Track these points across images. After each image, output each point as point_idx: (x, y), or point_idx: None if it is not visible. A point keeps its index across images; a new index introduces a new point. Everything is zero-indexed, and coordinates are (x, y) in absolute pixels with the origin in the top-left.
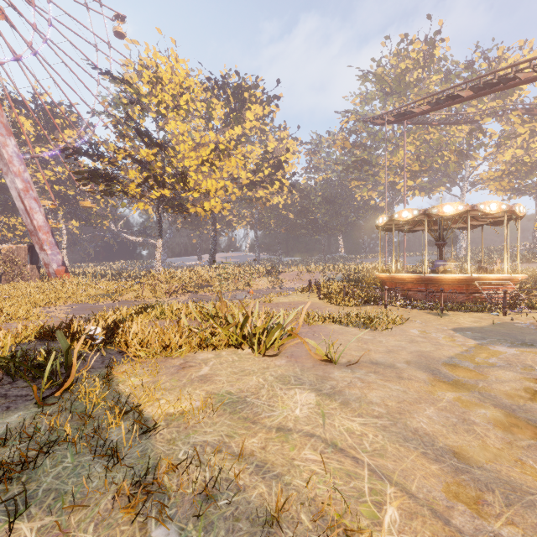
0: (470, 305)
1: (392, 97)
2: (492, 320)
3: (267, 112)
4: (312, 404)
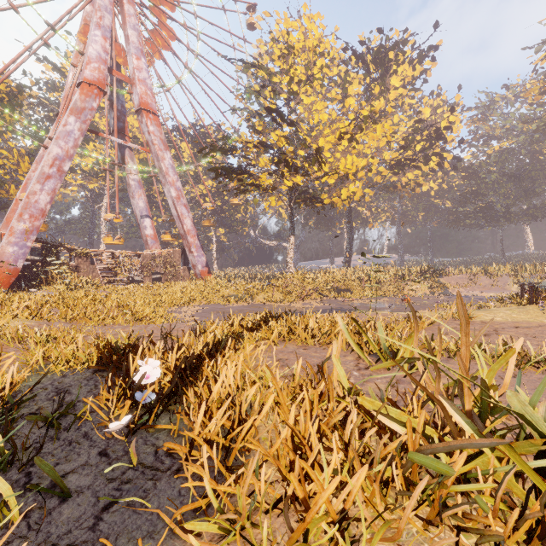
0: None
1: None
2: None
3: (417, 73)
4: None
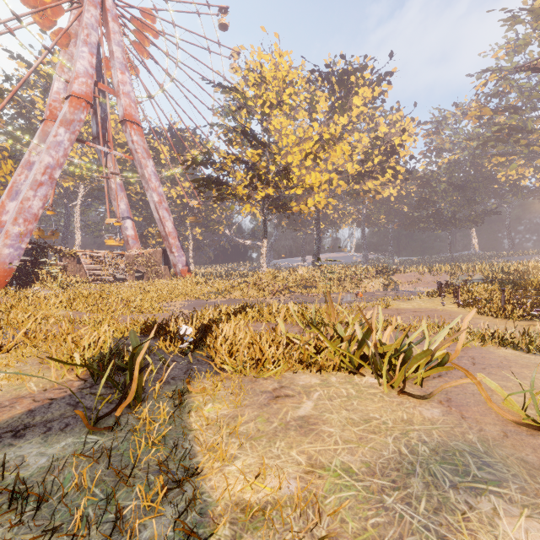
0: None
1: None
2: None
3: (376, 94)
4: None
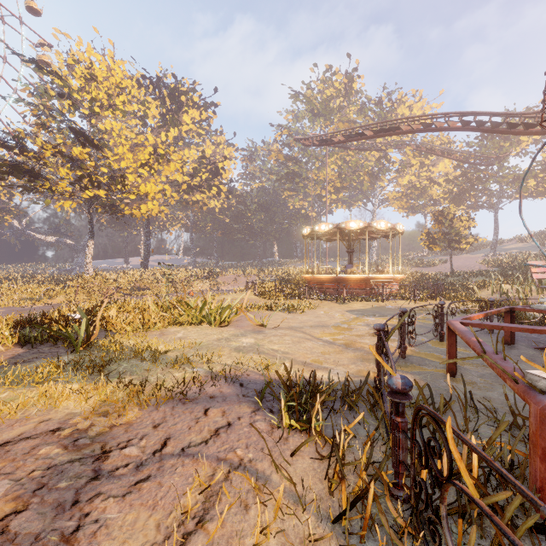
0: (362, 296)
1: (319, 119)
2: (374, 305)
3: (204, 117)
4: (252, 342)
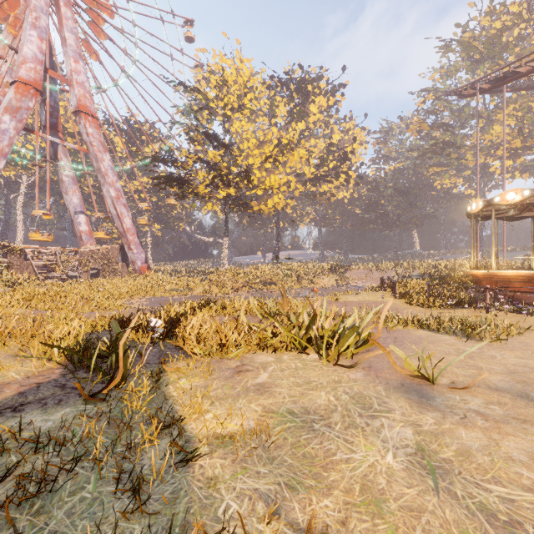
0: None
1: (483, 64)
2: None
3: (331, 103)
4: (411, 448)
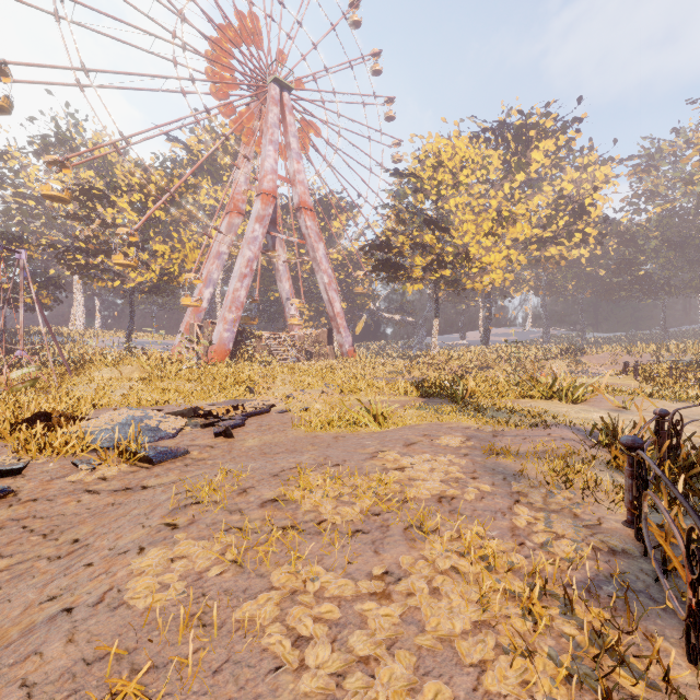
0: None
1: None
2: None
3: (561, 143)
4: (604, 417)
